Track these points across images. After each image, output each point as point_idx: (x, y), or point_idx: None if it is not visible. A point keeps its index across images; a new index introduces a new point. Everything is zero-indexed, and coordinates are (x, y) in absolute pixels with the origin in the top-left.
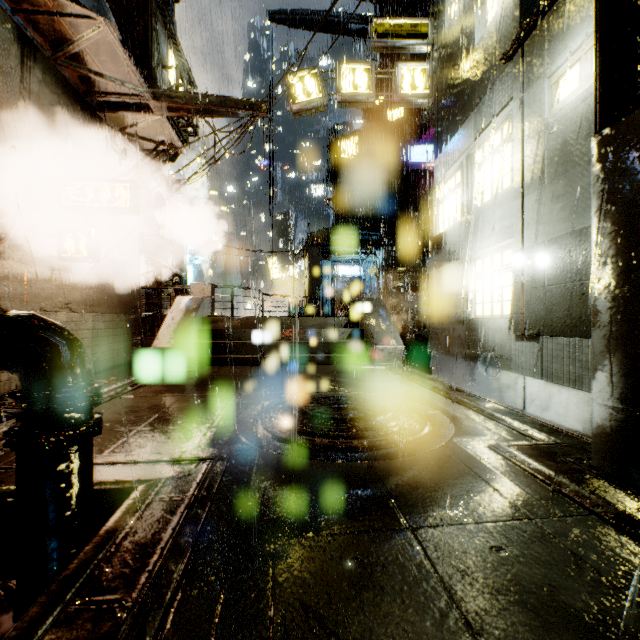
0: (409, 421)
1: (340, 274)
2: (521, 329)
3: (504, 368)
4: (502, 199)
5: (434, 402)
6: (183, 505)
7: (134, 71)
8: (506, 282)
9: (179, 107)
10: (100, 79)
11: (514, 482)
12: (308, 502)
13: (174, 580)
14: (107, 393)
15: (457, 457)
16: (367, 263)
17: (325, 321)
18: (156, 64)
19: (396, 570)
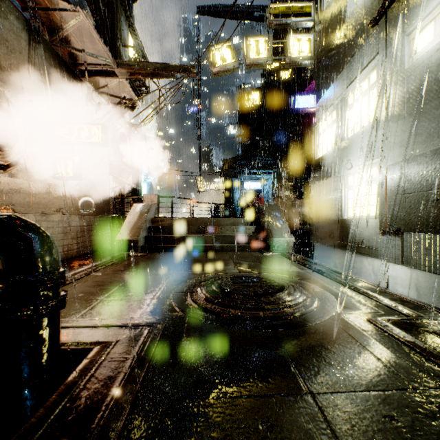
0: (302, 297)
1: (247, 188)
2: (385, 227)
3: (371, 256)
4: (369, 129)
5: (319, 281)
6: (127, 365)
7: (104, 47)
8: (372, 191)
9: (135, 72)
10: (82, 54)
11: (394, 352)
12: (225, 365)
13: (113, 438)
14: (83, 271)
15: (343, 328)
16: (266, 180)
17: (236, 220)
18: (120, 44)
19: (302, 437)
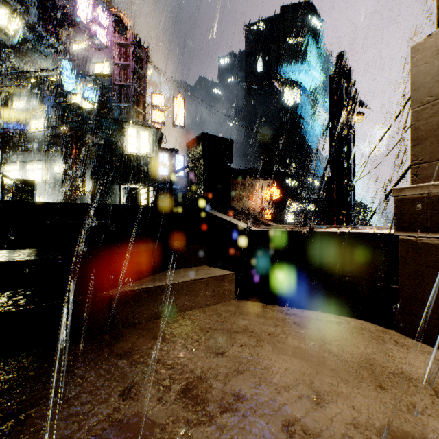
0: None
1: None
2: None
3: None
4: (39, 184)
5: None
6: None
7: None
8: None
9: None
10: None
11: None
12: None
13: None
14: None
15: None
16: None
17: None
18: None
19: None
